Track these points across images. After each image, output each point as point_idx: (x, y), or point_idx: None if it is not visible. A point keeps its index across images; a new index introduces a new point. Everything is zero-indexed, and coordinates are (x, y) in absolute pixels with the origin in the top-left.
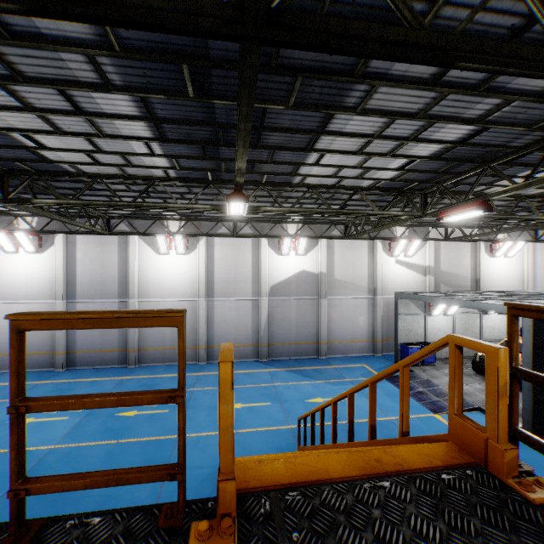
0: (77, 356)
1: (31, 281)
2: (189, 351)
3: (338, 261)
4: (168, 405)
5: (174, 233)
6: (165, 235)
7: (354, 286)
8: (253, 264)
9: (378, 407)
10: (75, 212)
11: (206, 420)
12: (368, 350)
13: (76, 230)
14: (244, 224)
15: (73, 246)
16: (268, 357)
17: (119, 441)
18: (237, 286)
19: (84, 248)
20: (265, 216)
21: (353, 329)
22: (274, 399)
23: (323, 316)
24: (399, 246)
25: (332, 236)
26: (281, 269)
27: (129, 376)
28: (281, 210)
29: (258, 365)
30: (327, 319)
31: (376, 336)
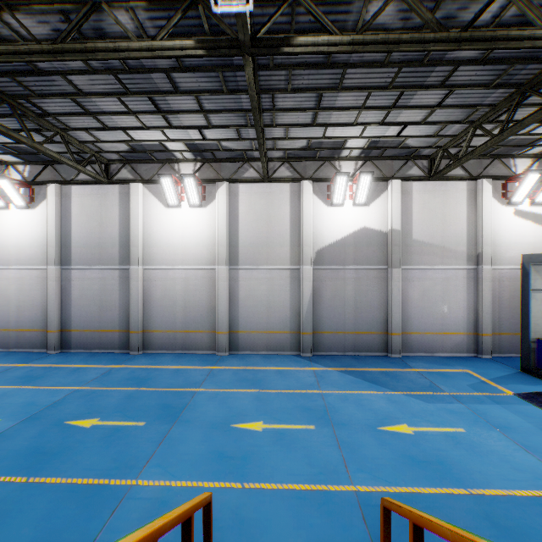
0: (73, 336)
1: (23, 243)
2: (206, 337)
3: (419, 213)
4: (150, 413)
5: (183, 173)
6: (171, 176)
7: (443, 250)
8: (292, 220)
9: (540, 459)
10: (64, 152)
11: (195, 450)
12: (467, 349)
13: (71, 180)
14: (279, 164)
15: (68, 200)
16: (312, 350)
17: (30, 480)
18: (269, 249)
19: (80, 202)
20: (308, 143)
21: (442, 315)
22: (321, 418)
23: (395, 294)
24: (524, 185)
25: (409, 177)
26: (332, 226)
27: (123, 365)
28: (335, 42)
29: (298, 361)
30: (401, 299)
31: (482, 327)
